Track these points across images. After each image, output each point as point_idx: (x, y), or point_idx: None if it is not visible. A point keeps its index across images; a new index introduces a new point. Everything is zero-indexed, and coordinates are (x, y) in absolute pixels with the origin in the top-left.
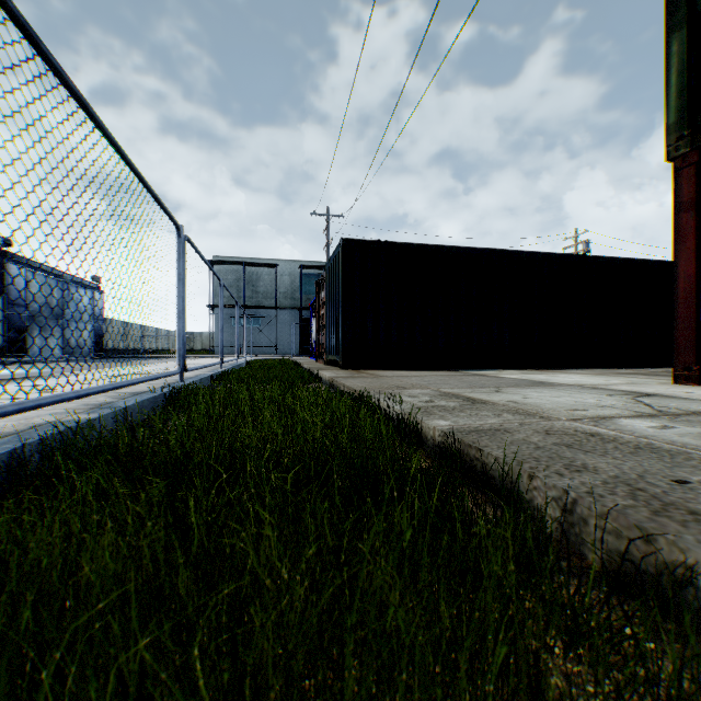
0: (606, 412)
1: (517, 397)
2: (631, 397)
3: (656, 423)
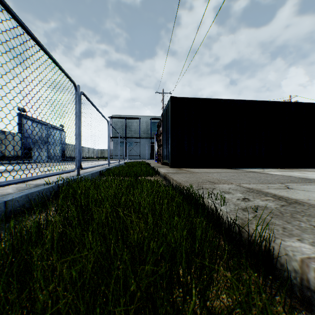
0: None
1: None
2: None
3: None
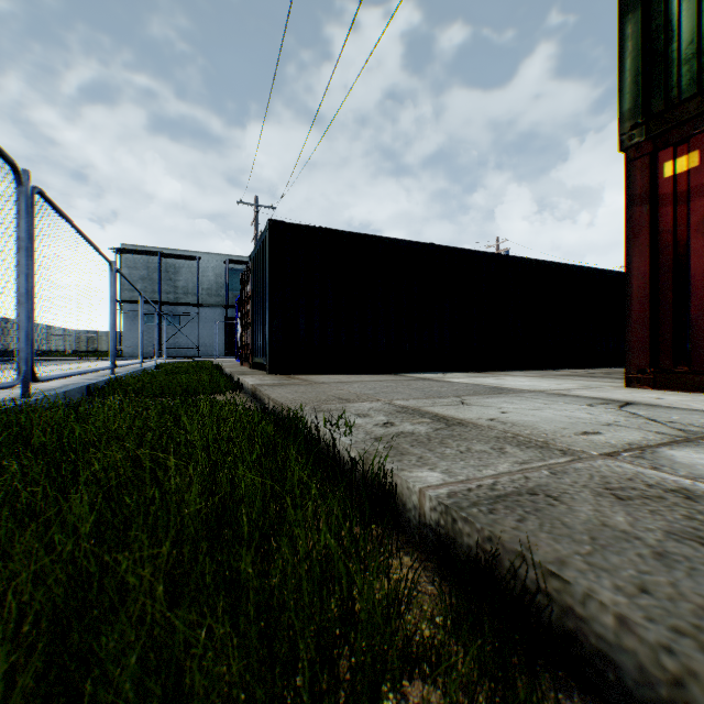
0: (627, 435)
1: (493, 411)
2: (615, 407)
3: None
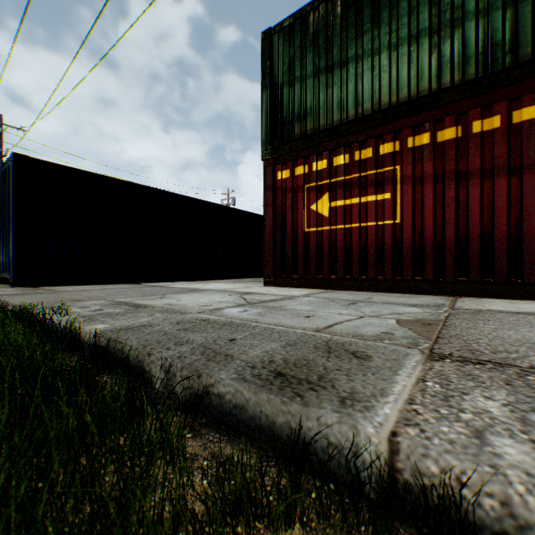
0: (222, 305)
1: (174, 300)
2: (241, 295)
3: (243, 309)
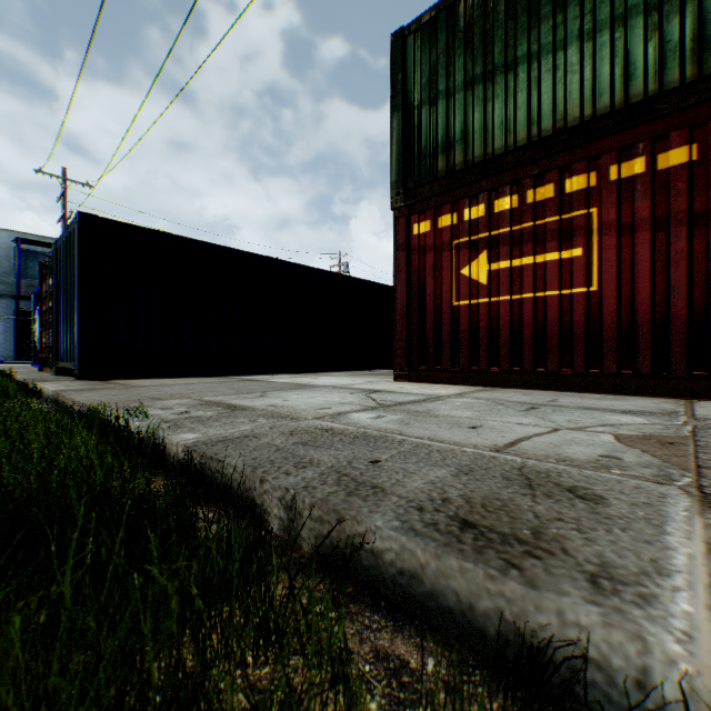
0: (345, 408)
1: (279, 400)
2: (366, 393)
3: (375, 414)
